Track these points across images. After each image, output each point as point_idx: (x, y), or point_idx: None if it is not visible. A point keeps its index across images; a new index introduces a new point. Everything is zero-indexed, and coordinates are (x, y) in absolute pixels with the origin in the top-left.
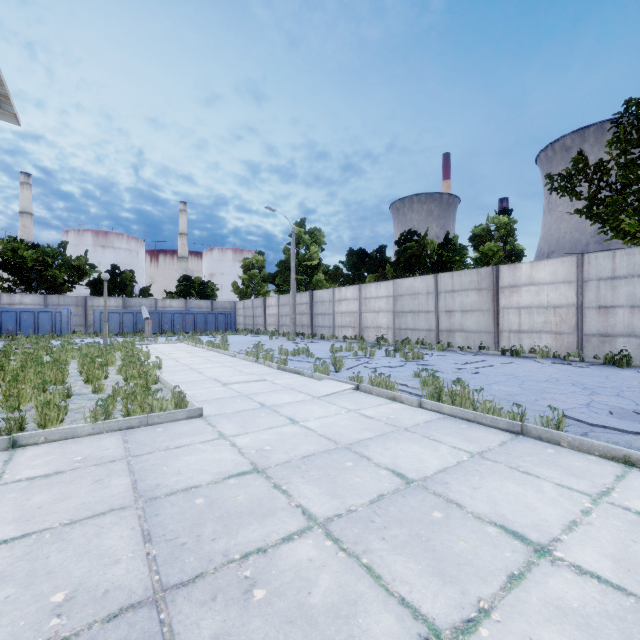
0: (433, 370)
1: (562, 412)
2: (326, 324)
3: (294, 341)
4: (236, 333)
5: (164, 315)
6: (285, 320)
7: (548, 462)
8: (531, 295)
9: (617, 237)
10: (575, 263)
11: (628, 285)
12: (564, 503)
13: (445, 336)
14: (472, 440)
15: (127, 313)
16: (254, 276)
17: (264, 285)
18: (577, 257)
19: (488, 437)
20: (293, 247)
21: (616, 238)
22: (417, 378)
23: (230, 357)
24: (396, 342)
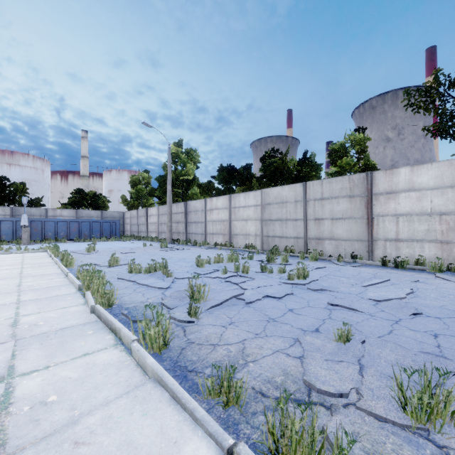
0: (345, 307)
1: None
2: (199, 231)
3: (167, 248)
4: (119, 239)
5: (47, 223)
6: (164, 228)
7: None
8: (411, 201)
9: None
10: None
11: None
12: None
13: (314, 244)
14: None
15: (5, 221)
16: (141, 190)
17: (149, 198)
18: None
19: None
20: (169, 161)
21: None
22: (345, 344)
23: (60, 277)
24: (264, 249)
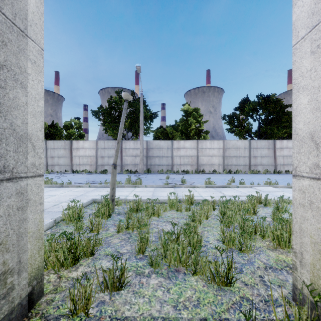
0: None
1: (71, 181)
2: None
3: None
4: None
5: None
6: None
7: (64, 189)
8: (83, 152)
9: (110, 135)
10: (95, 143)
11: (107, 151)
12: (62, 192)
13: (50, 167)
14: (48, 189)
15: None
16: None
17: None
18: (96, 141)
19: (53, 188)
20: None
21: (109, 135)
22: None
23: None
24: None
